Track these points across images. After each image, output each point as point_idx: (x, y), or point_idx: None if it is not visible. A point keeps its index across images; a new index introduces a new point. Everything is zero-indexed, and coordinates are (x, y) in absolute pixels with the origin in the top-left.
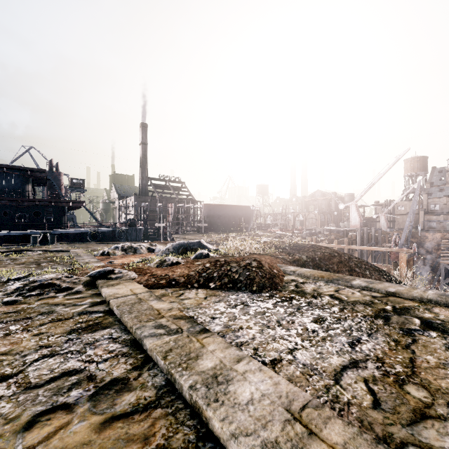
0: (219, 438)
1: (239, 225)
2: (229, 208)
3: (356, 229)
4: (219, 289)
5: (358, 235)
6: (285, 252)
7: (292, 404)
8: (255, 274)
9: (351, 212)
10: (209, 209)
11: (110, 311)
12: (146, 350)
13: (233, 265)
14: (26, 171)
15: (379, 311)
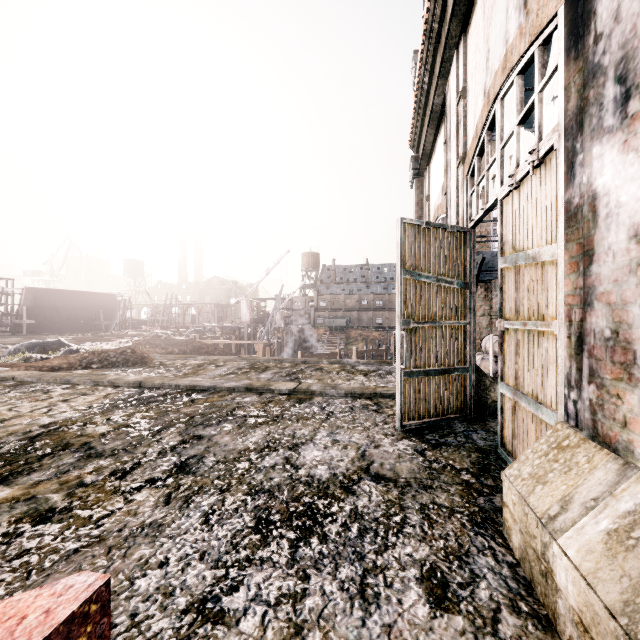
0: (123, 385)
1: (95, 322)
2: (77, 295)
3: (243, 325)
4: (102, 368)
5: (245, 332)
6: (160, 348)
7: (146, 377)
8: (130, 357)
9: (243, 308)
10: (37, 296)
11: (22, 381)
12: (75, 382)
13: (111, 353)
14: None
15: (201, 365)
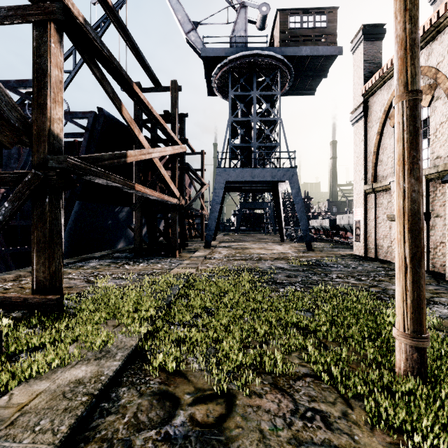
0: None
1: None
2: None
3: None
4: None
5: None
6: None
7: None
8: None
9: None
10: None
11: None
12: None
13: None
14: (303, 199)
15: None
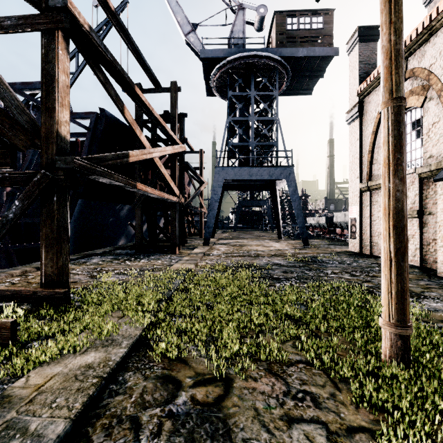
0: None
1: None
2: None
3: None
4: None
5: None
6: None
7: None
8: None
9: None
10: None
11: None
12: None
13: None
14: (301, 197)
15: None
